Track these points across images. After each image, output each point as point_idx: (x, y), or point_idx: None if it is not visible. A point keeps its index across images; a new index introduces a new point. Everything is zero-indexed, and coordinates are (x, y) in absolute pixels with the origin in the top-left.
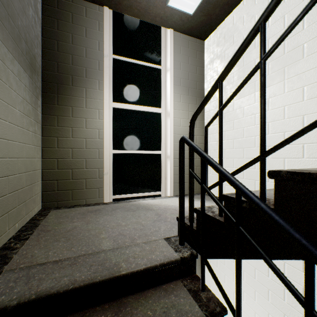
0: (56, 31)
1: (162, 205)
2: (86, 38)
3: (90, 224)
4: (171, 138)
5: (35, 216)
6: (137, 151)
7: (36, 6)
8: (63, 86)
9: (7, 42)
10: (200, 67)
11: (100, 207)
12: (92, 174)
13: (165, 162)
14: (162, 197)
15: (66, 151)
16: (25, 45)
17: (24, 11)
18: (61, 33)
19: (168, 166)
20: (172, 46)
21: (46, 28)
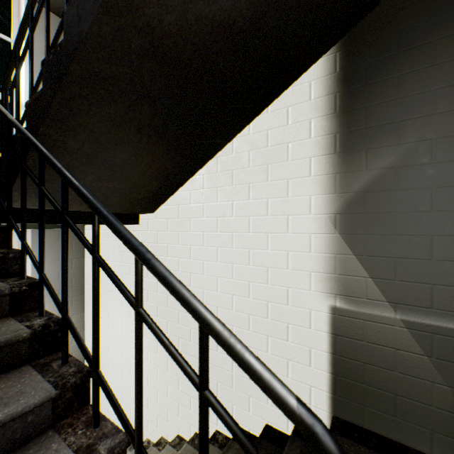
0: None
1: None
2: None
3: None
4: None
5: None
6: None
7: None
8: None
9: None
10: None
11: None
12: None
13: None
14: None
15: None
16: None
17: None
18: None
19: None
20: None
21: None
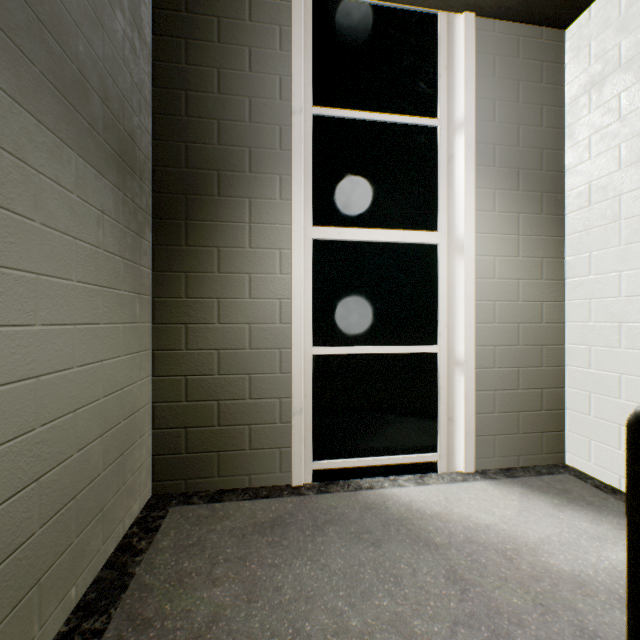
0: (182, 69)
1: (454, 523)
2: (250, 73)
3: (256, 606)
4: (468, 314)
5: (132, 532)
6: (375, 347)
7: (138, 13)
8: (198, 199)
9: (34, 100)
10: (552, 107)
11: (283, 507)
12: (264, 411)
13: (447, 375)
14: (443, 475)
15: (205, 356)
16: (100, 107)
17: (98, 18)
18: (193, 71)
19: (459, 388)
20: (470, 60)
21: (161, 65)
